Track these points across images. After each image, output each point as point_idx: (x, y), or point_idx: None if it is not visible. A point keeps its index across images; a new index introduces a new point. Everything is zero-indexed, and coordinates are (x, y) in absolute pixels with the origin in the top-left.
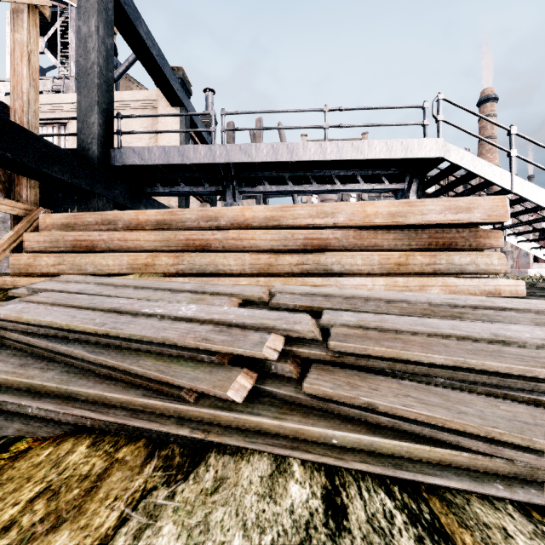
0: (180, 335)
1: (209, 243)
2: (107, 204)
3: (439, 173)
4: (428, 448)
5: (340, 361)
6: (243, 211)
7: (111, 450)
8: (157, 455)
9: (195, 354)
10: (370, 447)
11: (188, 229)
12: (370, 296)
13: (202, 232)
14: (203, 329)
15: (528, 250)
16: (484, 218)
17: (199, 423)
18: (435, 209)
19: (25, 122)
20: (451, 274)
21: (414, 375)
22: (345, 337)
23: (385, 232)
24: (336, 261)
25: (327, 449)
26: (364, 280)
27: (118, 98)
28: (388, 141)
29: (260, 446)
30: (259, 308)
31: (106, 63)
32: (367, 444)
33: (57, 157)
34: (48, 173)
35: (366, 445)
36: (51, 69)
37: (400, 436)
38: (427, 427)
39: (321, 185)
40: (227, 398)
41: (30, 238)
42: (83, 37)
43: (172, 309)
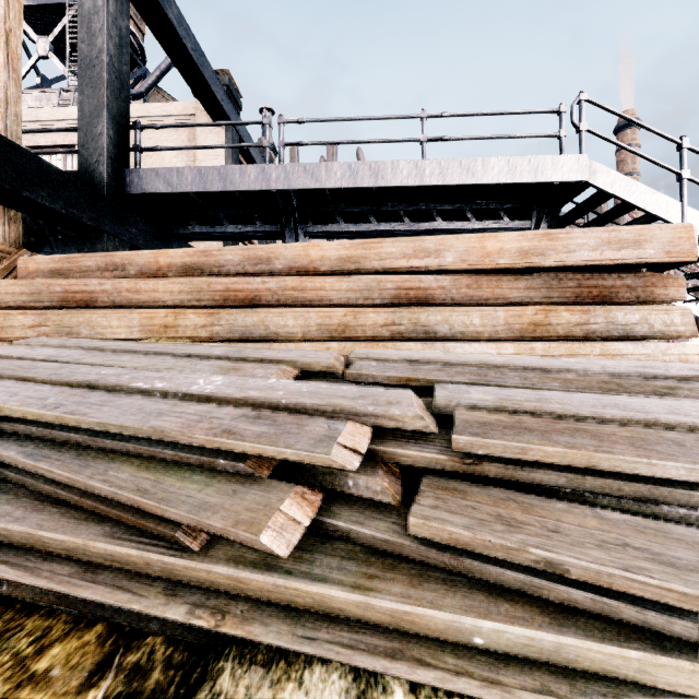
0: (185, 425)
1: (258, 294)
2: (121, 248)
3: (580, 205)
4: (689, 665)
5: (475, 472)
6: (307, 249)
7: (27, 652)
8: (118, 663)
9: (208, 459)
10: (554, 656)
11: (229, 276)
12: (507, 364)
13: (247, 280)
14: (226, 415)
15: (697, 314)
16: (660, 256)
17: (208, 593)
18: (588, 244)
19: (2, 128)
20: (612, 338)
21: (622, 501)
22: (482, 428)
23: (513, 279)
24: (443, 320)
25: (462, 656)
26: (485, 347)
27: (143, 112)
28: (511, 159)
29: (324, 649)
30: (328, 383)
31: (118, 52)
32: (549, 651)
33: (44, 176)
34: (31, 198)
35: (547, 652)
36: (59, 80)
37: (619, 633)
38: (680, 618)
39: (416, 223)
40: (260, 548)
41: (0, 288)
42: (87, 14)
43: (182, 382)
